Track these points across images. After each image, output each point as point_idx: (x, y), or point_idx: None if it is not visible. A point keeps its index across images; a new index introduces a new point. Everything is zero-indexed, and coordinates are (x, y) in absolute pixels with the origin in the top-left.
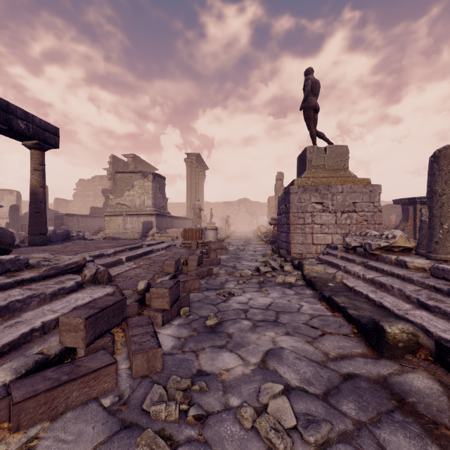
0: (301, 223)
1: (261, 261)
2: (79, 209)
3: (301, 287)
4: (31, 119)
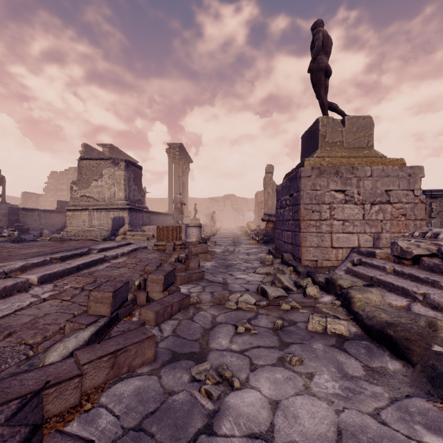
0: (315, 219)
1: (261, 273)
2: (51, 204)
3: (365, 346)
4: None
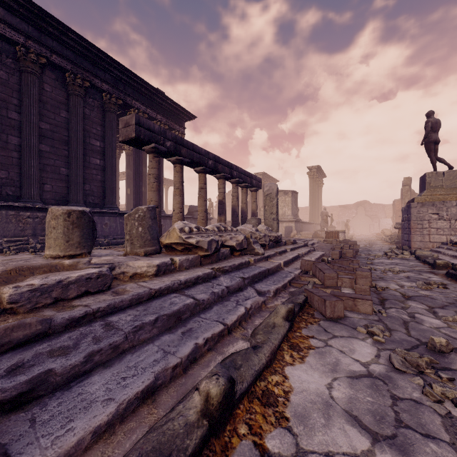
0: (419, 228)
1: (387, 252)
2: None
3: (412, 260)
4: (256, 178)
